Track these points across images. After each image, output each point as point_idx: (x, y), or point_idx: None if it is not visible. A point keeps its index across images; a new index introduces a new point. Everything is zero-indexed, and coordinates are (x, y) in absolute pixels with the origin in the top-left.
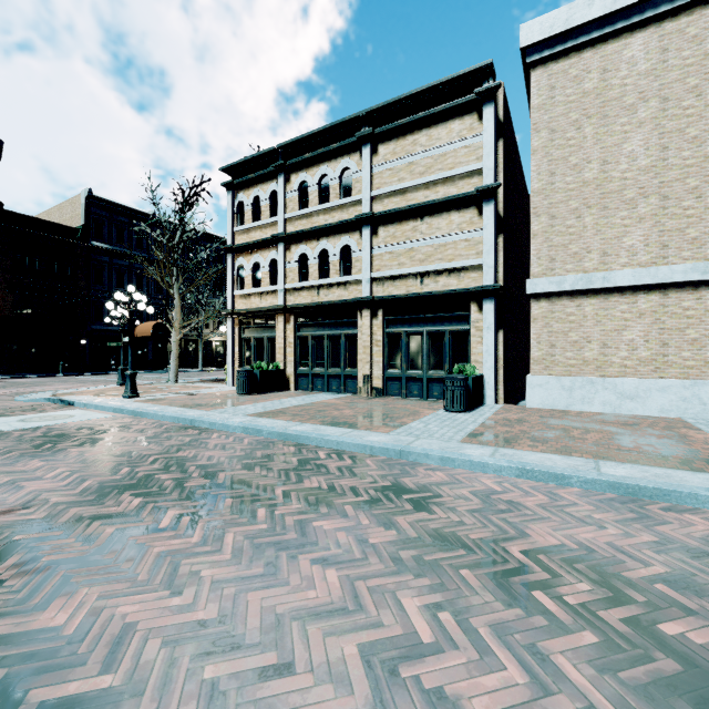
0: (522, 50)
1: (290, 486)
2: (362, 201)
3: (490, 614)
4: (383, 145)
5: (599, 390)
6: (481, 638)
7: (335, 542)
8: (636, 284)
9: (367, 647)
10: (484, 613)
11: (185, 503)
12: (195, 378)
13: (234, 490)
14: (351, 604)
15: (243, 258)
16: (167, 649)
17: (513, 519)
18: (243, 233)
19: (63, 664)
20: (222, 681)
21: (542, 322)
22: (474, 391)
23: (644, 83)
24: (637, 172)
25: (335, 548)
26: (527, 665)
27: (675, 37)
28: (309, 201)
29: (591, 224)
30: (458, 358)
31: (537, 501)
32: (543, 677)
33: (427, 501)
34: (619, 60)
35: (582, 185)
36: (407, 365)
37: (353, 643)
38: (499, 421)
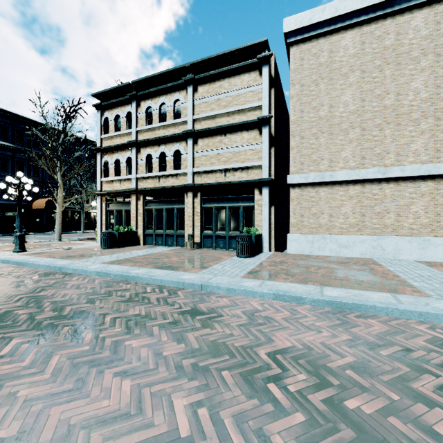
0: (285, 34)
1: (118, 314)
2: (188, 121)
3: (235, 406)
4: (201, 86)
5: (328, 242)
6: (225, 427)
7: (137, 356)
8: (348, 179)
9: None
10: (231, 405)
11: (30, 333)
12: (76, 237)
13: (73, 319)
14: (134, 408)
15: (108, 156)
16: None
17: (266, 329)
18: (108, 139)
19: None
20: None
21: (296, 202)
22: (256, 244)
23: (352, 61)
24: (349, 113)
25: (135, 362)
26: None
27: (368, 35)
28: (153, 120)
29: (323, 143)
30: (247, 223)
31: (283, 315)
32: None
33: (212, 320)
34: (339, 46)
35: (318, 119)
36: (216, 227)
37: None
38: (269, 263)
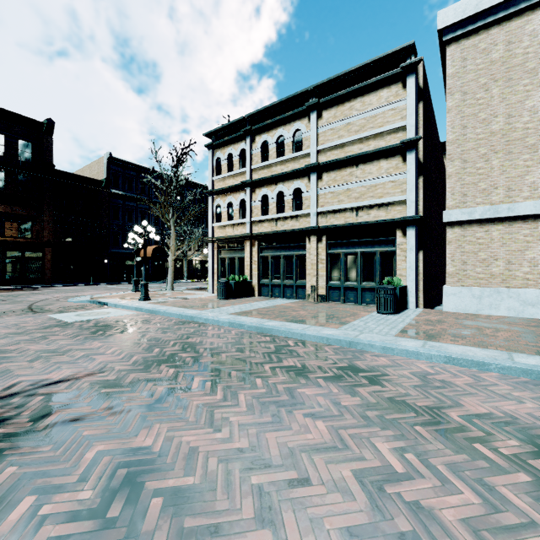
0: (439, 31)
1: (274, 364)
2: (310, 154)
3: (443, 457)
4: (326, 111)
5: (505, 298)
6: (440, 472)
7: (316, 403)
8: (537, 213)
9: (357, 472)
10: (439, 456)
11: (204, 373)
12: (183, 287)
13: (235, 365)
14: (339, 444)
15: (220, 199)
16: (222, 464)
17: (448, 393)
18: (220, 180)
19: (160, 468)
20: (264, 486)
21: (455, 244)
22: (400, 298)
23: None
24: (538, 122)
25: (318, 407)
26: (479, 492)
27: None
28: (269, 155)
29: (497, 166)
30: (385, 272)
31: (465, 381)
32: (492, 500)
33: (377, 378)
34: (522, 33)
35: (489, 135)
36: (345, 277)
37: (347, 469)
38: (422, 321)
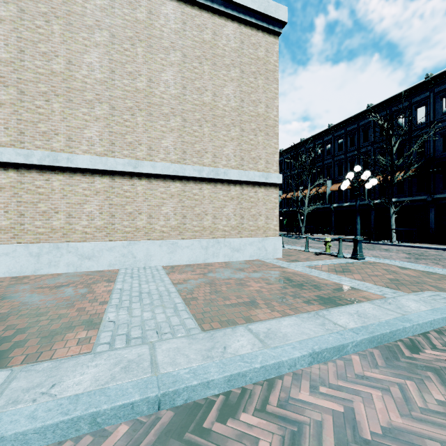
0: None
1: None
2: None
3: None
4: None
5: (65, 254)
6: None
7: None
8: (93, 168)
9: None
10: None
11: None
12: None
13: None
14: None
15: None
16: None
17: None
18: None
19: None
20: None
21: (10, 192)
22: None
23: (99, 15)
24: (95, 81)
25: None
26: None
27: None
28: None
29: (58, 110)
30: None
31: None
32: None
33: None
34: None
35: (50, 73)
36: None
37: None
38: None
